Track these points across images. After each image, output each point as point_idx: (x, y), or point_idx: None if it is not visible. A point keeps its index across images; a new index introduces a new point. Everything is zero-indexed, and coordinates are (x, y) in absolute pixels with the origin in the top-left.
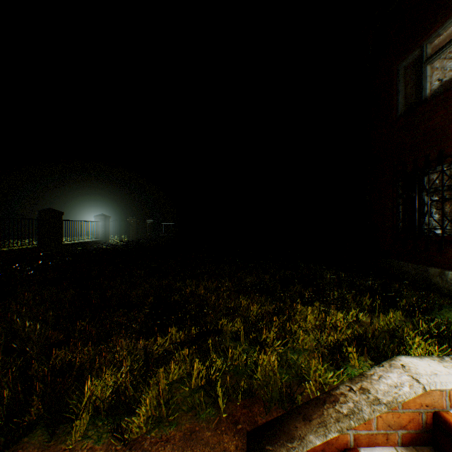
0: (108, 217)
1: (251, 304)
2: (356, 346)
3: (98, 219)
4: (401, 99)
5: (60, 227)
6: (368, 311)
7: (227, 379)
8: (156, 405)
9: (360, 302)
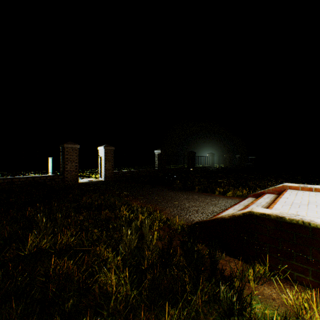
0: (213, 154)
1: None
2: None
3: (208, 155)
4: None
5: (194, 159)
6: None
7: (250, 193)
8: (232, 194)
9: None
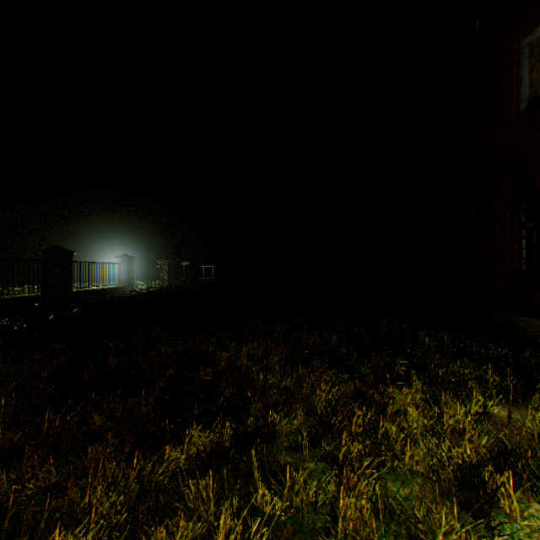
0: (132, 258)
1: (316, 383)
2: (505, 472)
3: (120, 260)
4: (525, 89)
5: (70, 270)
6: (496, 396)
7: None
8: None
9: (482, 381)
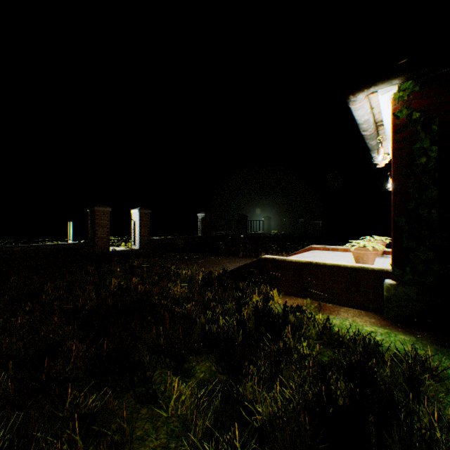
0: (270, 217)
1: None
2: None
3: (264, 219)
4: None
5: (246, 224)
6: None
7: None
8: None
9: None
